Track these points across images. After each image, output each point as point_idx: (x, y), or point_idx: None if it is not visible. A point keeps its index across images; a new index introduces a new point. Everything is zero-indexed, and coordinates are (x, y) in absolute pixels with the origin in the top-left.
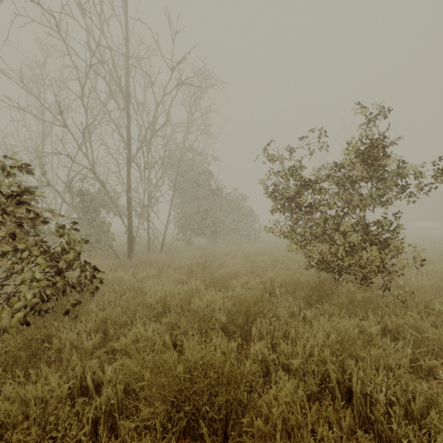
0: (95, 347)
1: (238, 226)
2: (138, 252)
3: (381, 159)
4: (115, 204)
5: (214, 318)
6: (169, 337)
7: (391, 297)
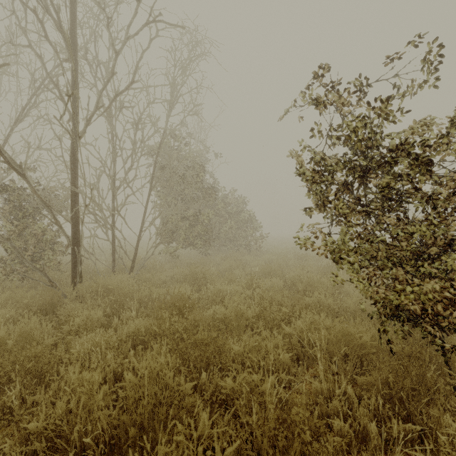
0: None
1: (236, 234)
2: (96, 273)
3: None
4: (46, 203)
5: None
6: None
7: None
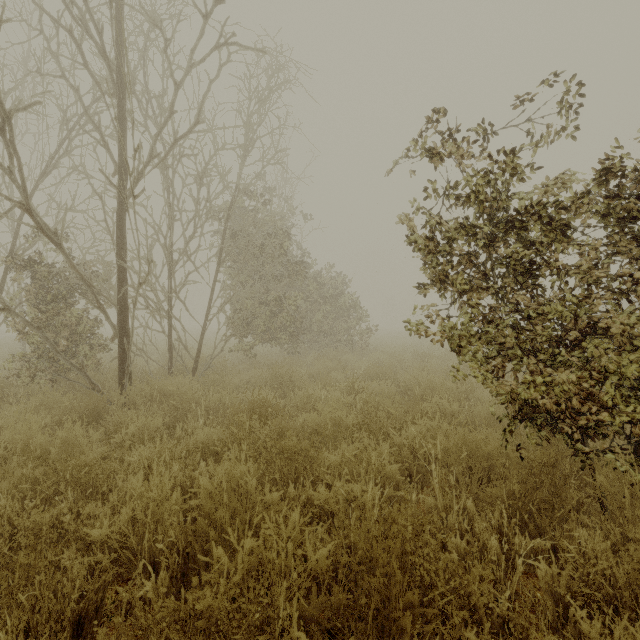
0: None
1: (333, 327)
2: (148, 375)
3: None
4: (87, 281)
5: (271, 627)
6: None
7: None
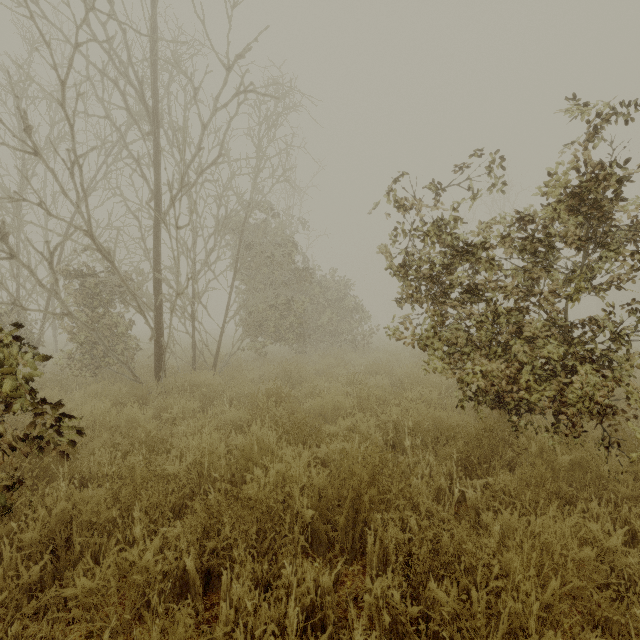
0: (43, 579)
1: (338, 327)
2: (175, 370)
3: (602, 205)
4: (132, 291)
5: (291, 511)
6: (195, 557)
7: (624, 462)
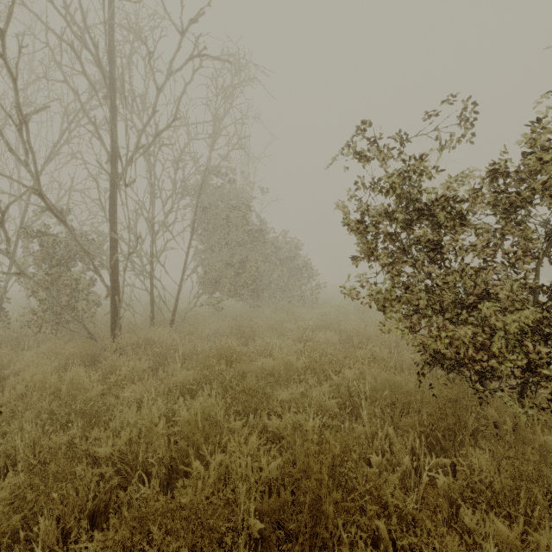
0: None
1: (288, 284)
2: (134, 326)
3: None
4: (86, 250)
5: (235, 517)
6: None
7: None
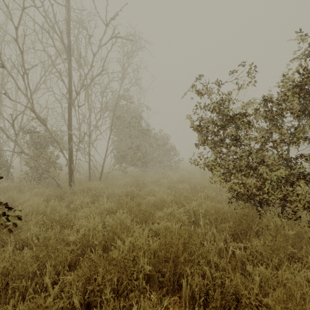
0: None
1: (163, 159)
2: (80, 181)
3: (309, 92)
4: (56, 140)
5: (138, 265)
6: (81, 296)
7: None
